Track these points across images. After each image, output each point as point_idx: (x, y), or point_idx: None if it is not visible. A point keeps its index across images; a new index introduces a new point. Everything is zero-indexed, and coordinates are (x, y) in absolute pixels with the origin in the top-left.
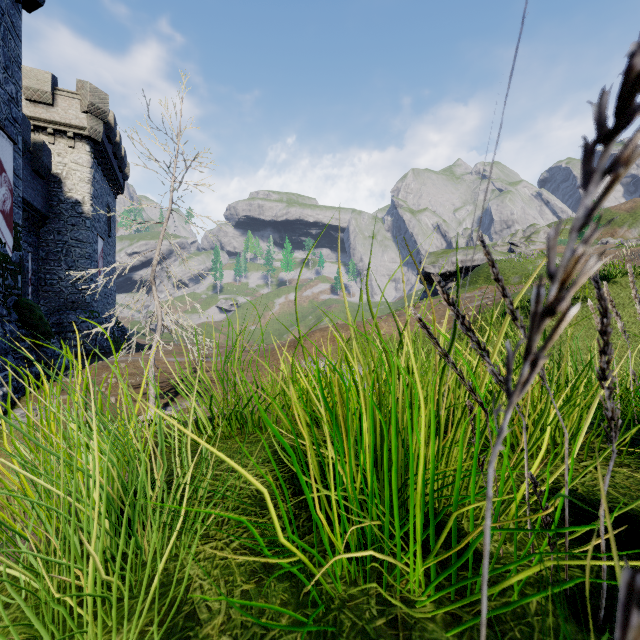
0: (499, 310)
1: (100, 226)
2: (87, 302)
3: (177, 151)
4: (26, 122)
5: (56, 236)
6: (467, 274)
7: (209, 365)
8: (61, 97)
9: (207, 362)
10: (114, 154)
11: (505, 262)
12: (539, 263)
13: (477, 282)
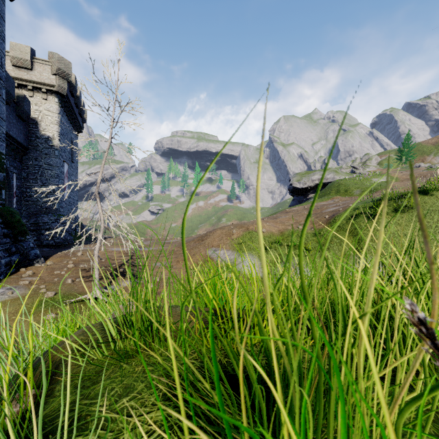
0: (348, 214)
1: (65, 155)
2: (56, 208)
3: (115, 99)
4: (11, 81)
5: (34, 162)
6: (322, 188)
7: (141, 253)
8: (37, 64)
9: (140, 251)
10: (76, 104)
11: (349, 180)
12: (373, 180)
13: (330, 194)
